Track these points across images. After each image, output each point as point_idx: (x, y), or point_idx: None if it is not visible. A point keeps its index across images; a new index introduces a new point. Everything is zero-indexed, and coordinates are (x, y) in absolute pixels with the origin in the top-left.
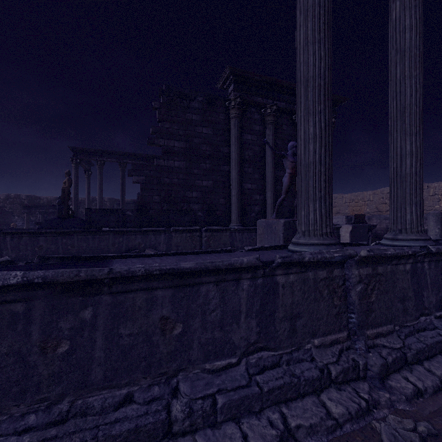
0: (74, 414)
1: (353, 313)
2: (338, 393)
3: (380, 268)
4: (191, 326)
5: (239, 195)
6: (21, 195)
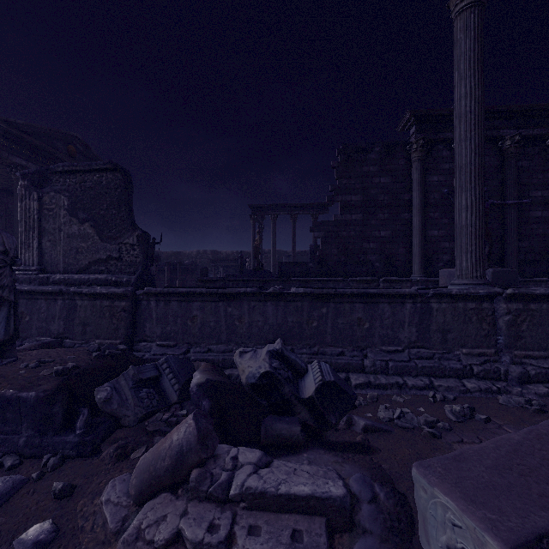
0: (320, 353)
1: (500, 335)
2: (476, 381)
3: (534, 306)
4: (374, 325)
5: (423, 243)
6: (207, 251)
